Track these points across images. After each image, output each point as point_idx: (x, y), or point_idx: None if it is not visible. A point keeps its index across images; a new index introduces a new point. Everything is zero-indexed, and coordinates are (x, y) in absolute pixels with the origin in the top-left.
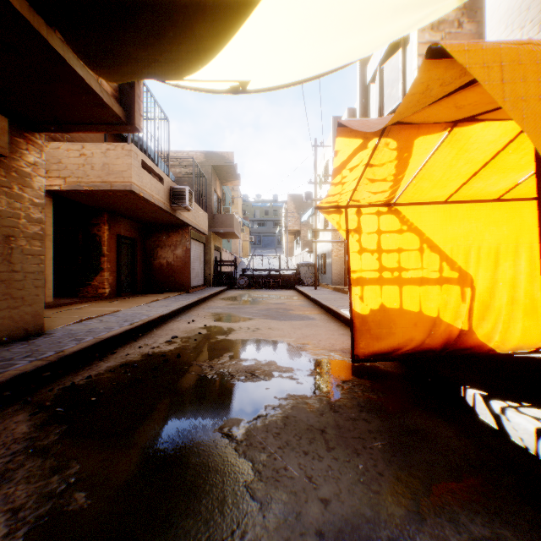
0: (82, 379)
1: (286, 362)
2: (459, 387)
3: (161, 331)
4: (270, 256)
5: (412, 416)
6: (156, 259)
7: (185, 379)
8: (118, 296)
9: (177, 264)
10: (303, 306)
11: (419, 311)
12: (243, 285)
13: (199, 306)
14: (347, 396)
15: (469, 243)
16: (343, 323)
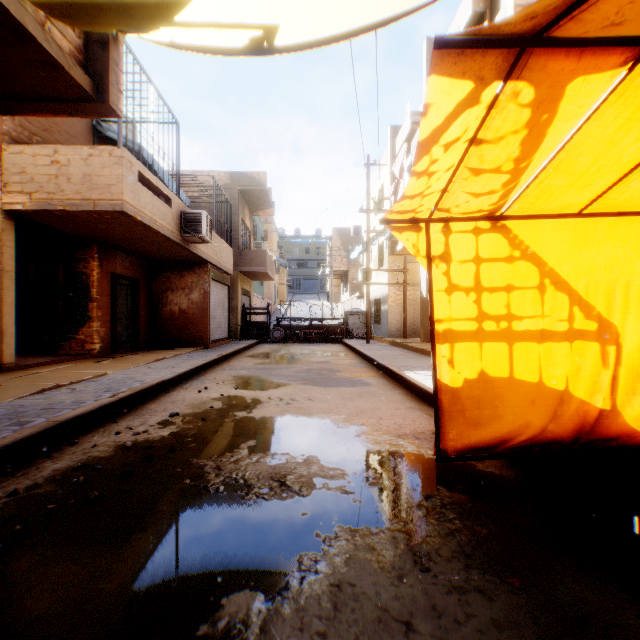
0: (1, 496)
1: (333, 458)
2: (628, 516)
3: (157, 405)
4: (312, 303)
5: (562, 578)
6: (166, 305)
7: (172, 494)
8: (114, 353)
9: (192, 311)
10: (354, 366)
11: (538, 381)
12: (278, 338)
13: (218, 366)
14: (437, 531)
15: (613, 278)
16: (409, 390)
